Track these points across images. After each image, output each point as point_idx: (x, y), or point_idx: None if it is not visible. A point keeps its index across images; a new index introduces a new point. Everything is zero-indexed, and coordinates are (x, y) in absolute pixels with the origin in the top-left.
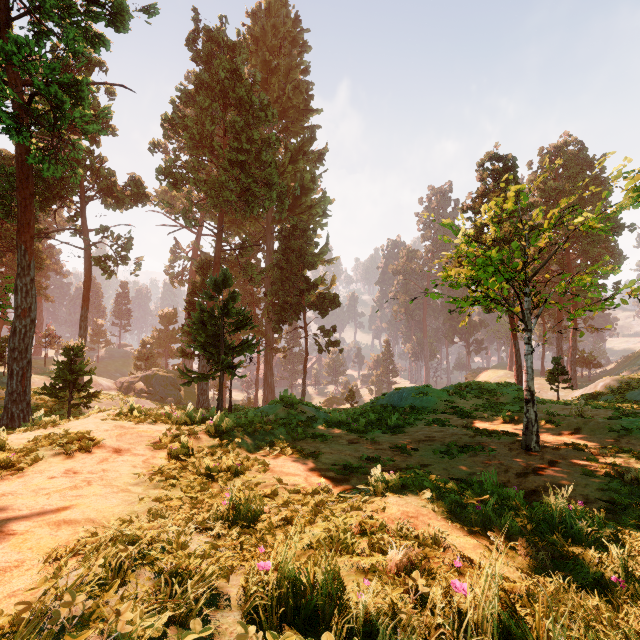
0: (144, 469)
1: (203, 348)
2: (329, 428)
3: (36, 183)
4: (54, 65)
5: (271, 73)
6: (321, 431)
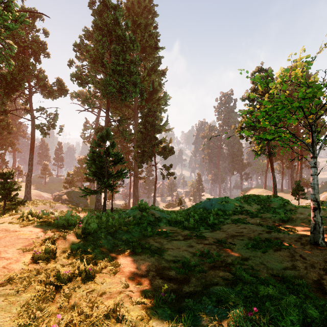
0: None
1: (94, 175)
2: (169, 226)
3: (1, 81)
4: None
5: (137, 27)
6: (164, 228)
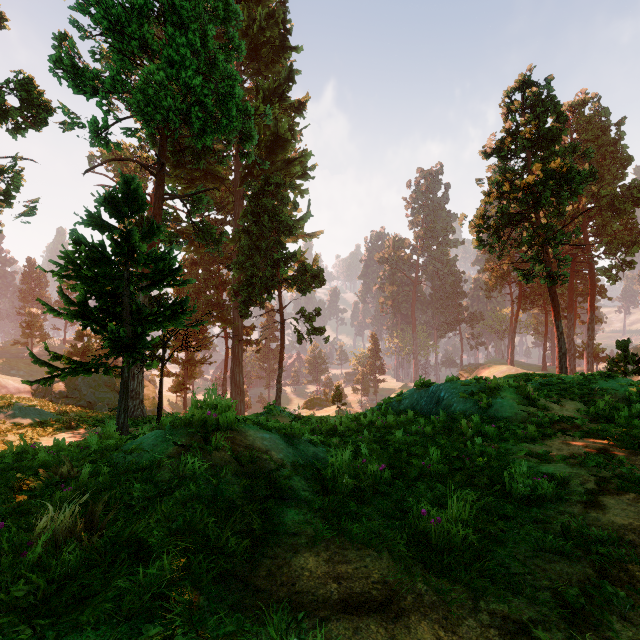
0: None
1: (82, 314)
2: (332, 535)
3: None
4: None
5: None
6: (301, 575)
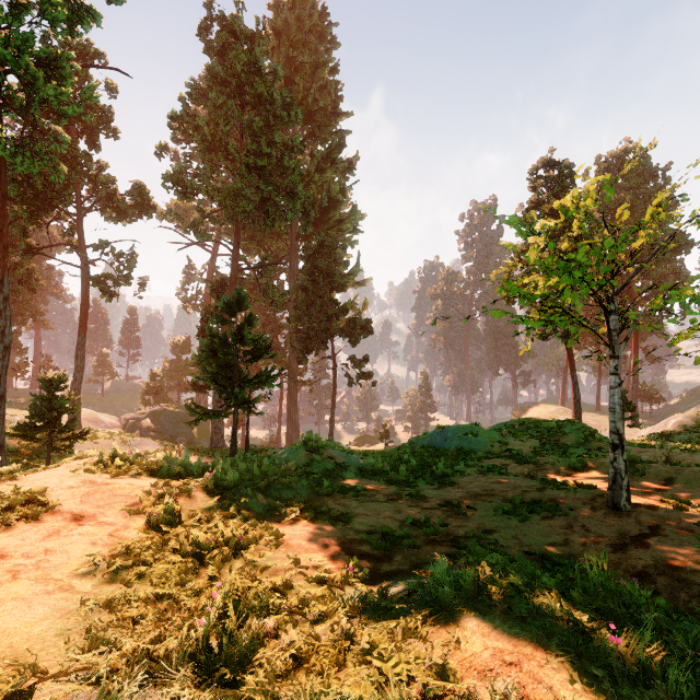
0: (106, 547)
1: (214, 380)
2: (362, 478)
3: (24, 191)
4: (27, 35)
5: (295, 71)
6: (352, 482)
